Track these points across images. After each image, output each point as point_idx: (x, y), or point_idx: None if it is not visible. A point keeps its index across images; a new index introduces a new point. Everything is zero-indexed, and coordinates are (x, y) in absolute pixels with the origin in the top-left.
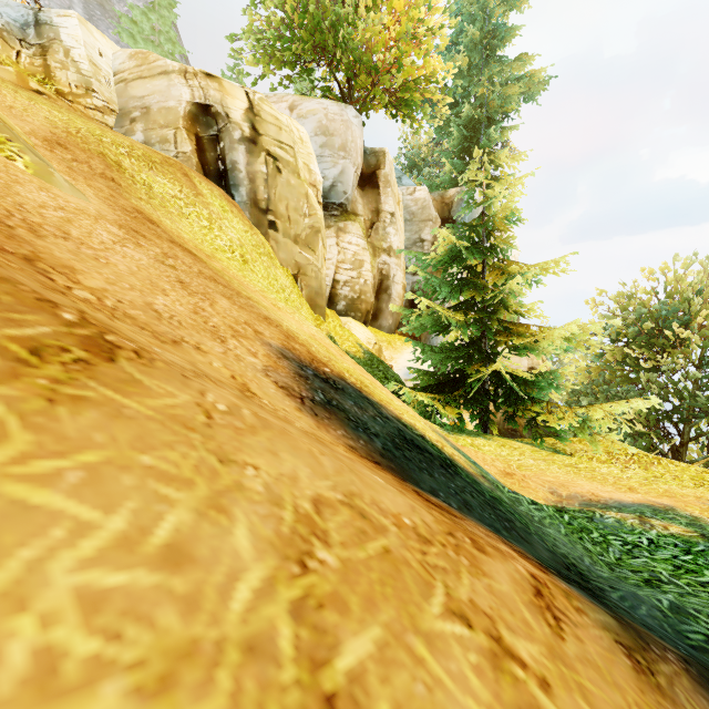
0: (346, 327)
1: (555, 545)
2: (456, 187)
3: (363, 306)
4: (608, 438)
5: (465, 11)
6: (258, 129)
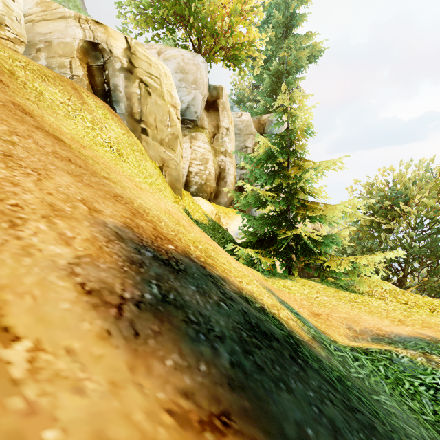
0: (196, 203)
1: (405, 433)
2: (268, 114)
3: (208, 189)
4: (372, 278)
5: (273, 3)
6: (134, 63)
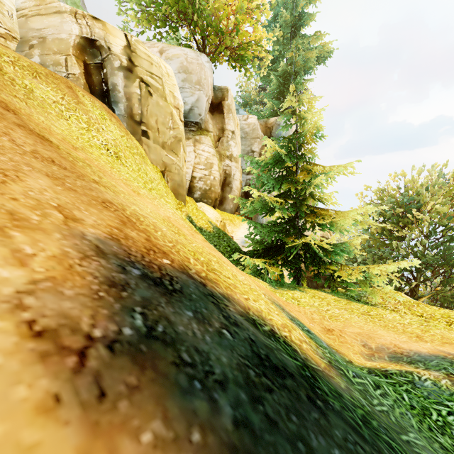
0: (200, 209)
1: None
2: (275, 117)
3: (213, 195)
4: (385, 289)
5: (280, 1)
6: (134, 61)
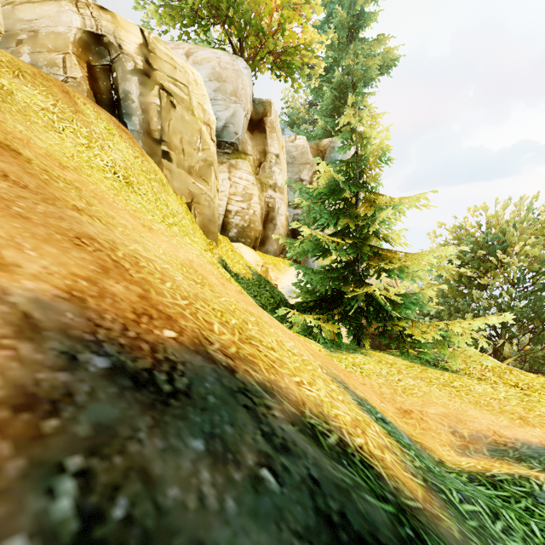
0: (237, 251)
1: None
2: (329, 138)
3: (252, 233)
4: (469, 351)
5: None
6: (152, 63)
